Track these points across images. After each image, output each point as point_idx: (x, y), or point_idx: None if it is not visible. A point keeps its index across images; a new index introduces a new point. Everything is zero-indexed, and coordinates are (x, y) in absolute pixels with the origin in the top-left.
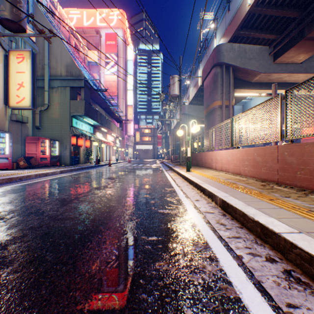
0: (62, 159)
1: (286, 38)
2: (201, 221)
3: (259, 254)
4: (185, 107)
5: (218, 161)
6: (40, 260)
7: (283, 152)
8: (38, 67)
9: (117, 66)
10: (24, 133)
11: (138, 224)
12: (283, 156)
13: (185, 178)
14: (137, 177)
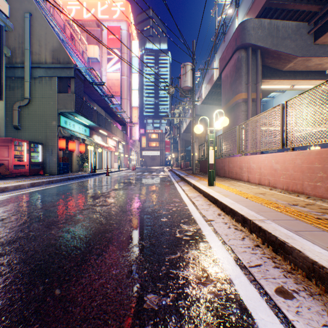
0: (46, 167)
1: None
2: None
3: None
4: (197, 107)
5: (253, 170)
6: None
7: None
8: (17, 52)
9: (120, 63)
10: None
11: None
12: None
13: (211, 199)
14: (136, 194)
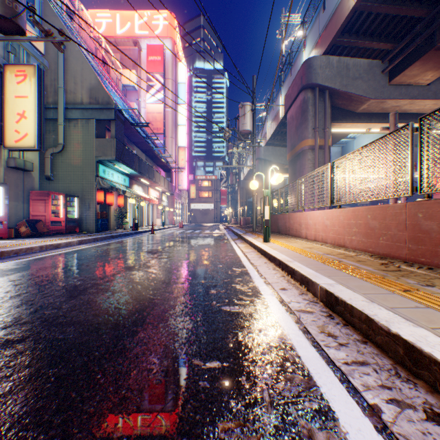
0: (83, 224)
1: (408, 48)
2: (295, 328)
3: (411, 404)
4: (260, 149)
5: (309, 226)
6: (0, 418)
7: (415, 213)
8: (49, 91)
9: (164, 92)
10: (28, 186)
11: (189, 335)
12: (416, 219)
13: (262, 253)
14: (191, 250)
